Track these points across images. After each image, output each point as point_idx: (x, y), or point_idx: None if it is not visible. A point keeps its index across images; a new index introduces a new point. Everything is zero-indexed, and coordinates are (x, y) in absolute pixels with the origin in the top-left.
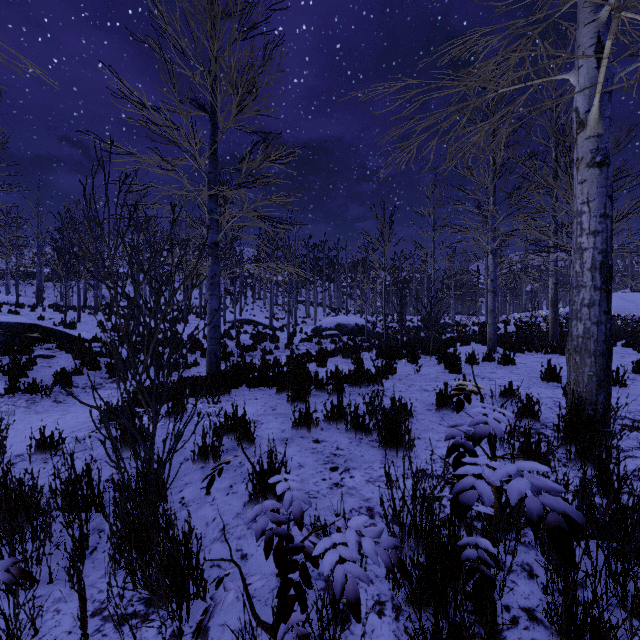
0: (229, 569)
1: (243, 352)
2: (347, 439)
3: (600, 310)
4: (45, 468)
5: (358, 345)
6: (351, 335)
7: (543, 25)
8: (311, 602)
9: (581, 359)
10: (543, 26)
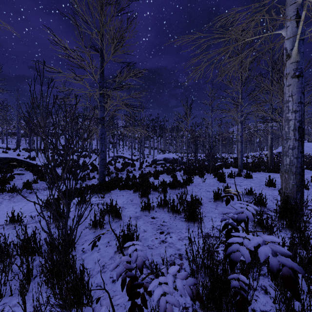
0: (103, 293)
1: (117, 172)
2: (168, 217)
3: (298, 151)
4: (12, 233)
5: (174, 168)
6: (171, 163)
7: (268, 6)
8: (149, 307)
9: (288, 176)
10: (268, 7)
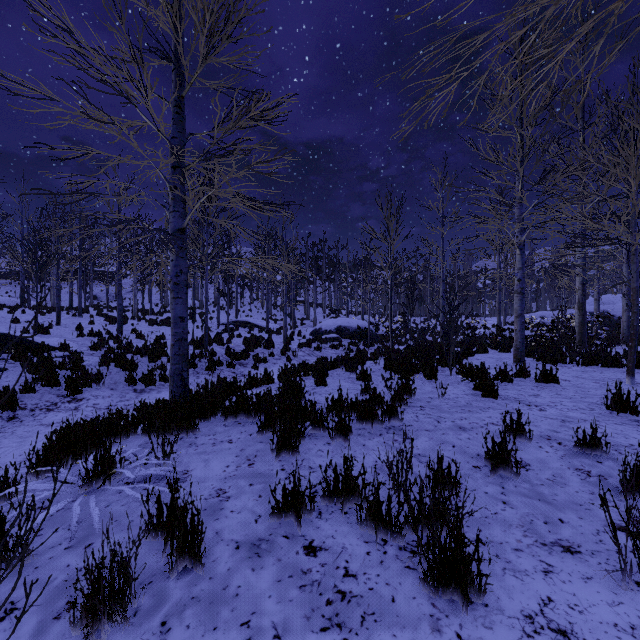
0: None
1: (233, 360)
2: (361, 543)
3: None
4: None
5: (363, 354)
6: (353, 338)
7: None
8: None
9: None
10: None
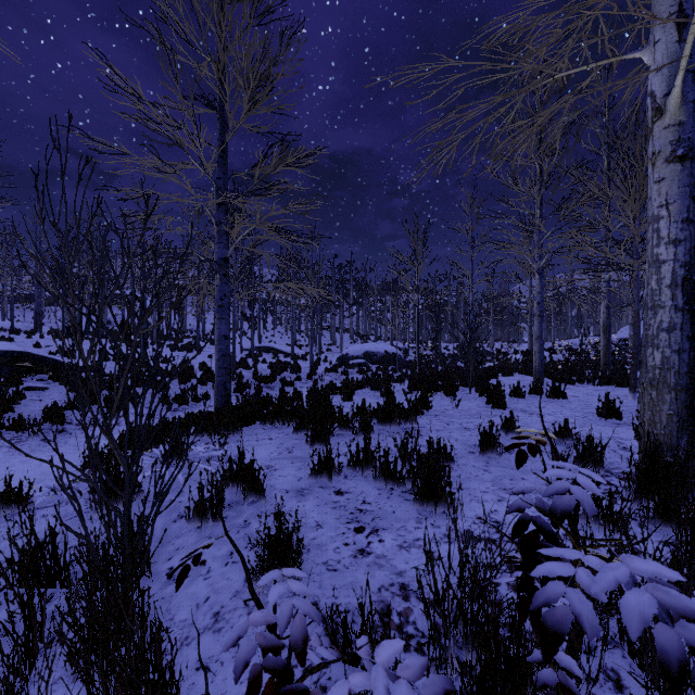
0: None
1: (260, 383)
2: (375, 490)
3: (682, 335)
4: None
5: (388, 375)
6: (381, 364)
7: None
8: None
9: (658, 395)
10: None
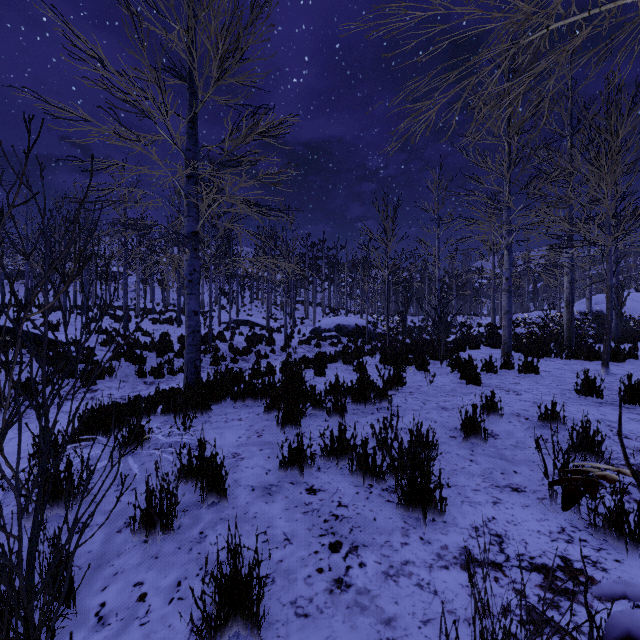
0: None
1: (236, 356)
2: (352, 487)
3: None
4: None
5: (360, 349)
6: (351, 336)
7: None
8: None
9: None
10: None
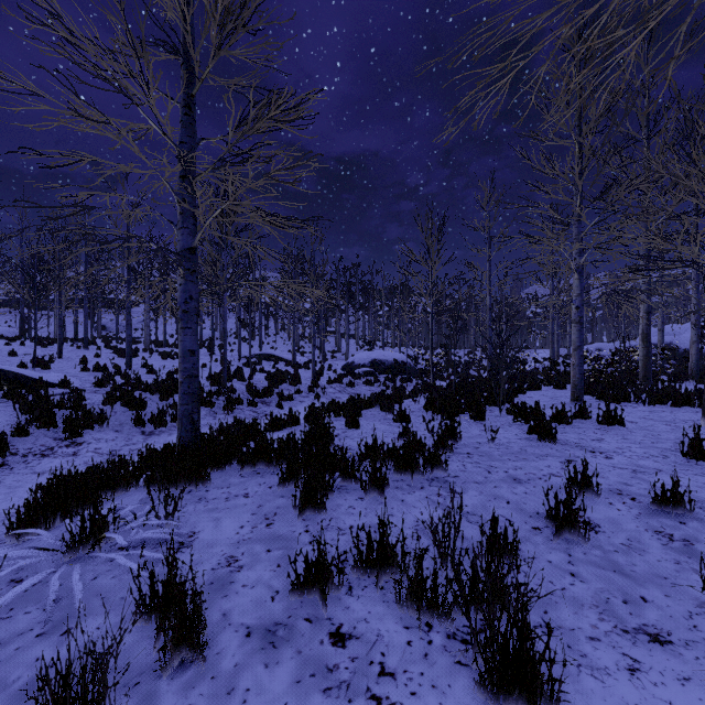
0: None
1: (255, 398)
2: (401, 629)
3: None
4: None
5: (400, 391)
6: (389, 373)
7: None
8: None
9: None
10: None
